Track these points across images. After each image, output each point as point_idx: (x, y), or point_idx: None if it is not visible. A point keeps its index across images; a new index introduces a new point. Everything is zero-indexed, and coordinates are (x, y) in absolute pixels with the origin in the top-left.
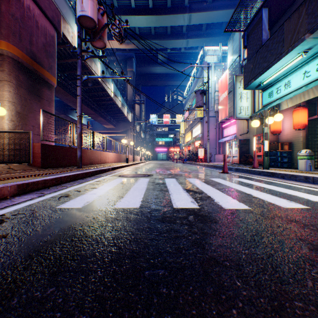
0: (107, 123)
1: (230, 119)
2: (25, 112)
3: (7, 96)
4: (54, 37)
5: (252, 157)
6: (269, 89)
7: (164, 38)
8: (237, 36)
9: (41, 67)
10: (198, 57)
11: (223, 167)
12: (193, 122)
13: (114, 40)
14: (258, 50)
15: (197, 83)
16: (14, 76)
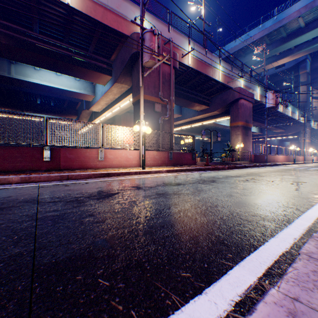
0: (275, 129)
1: None
2: (243, 143)
3: (239, 139)
4: (251, 107)
5: None
6: None
7: None
8: None
9: (247, 123)
10: None
11: None
12: None
13: (283, 59)
14: None
15: None
16: (241, 132)
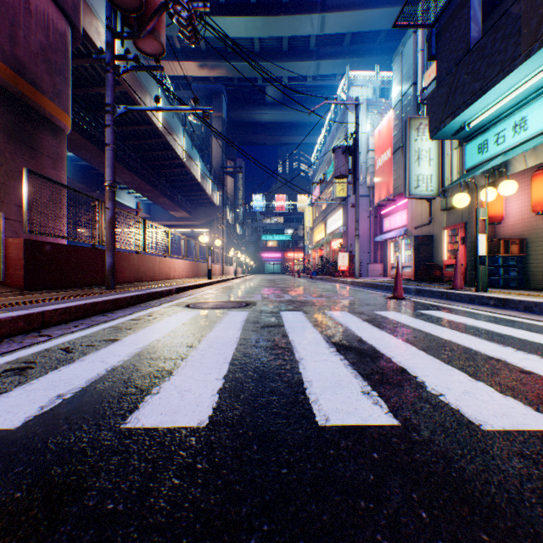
0: (175, 208)
1: (395, 201)
2: None
3: None
4: (65, 36)
5: (440, 267)
6: (479, 137)
7: (276, 58)
8: (410, 47)
9: (38, 91)
10: (338, 90)
11: (395, 288)
12: (327, 207)
13: (188, 62)
14: (461, 59)
15: (336, 137)
16: None
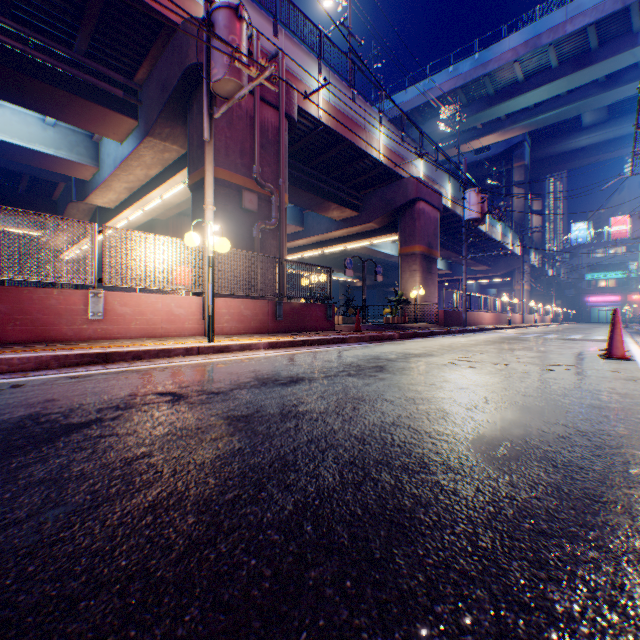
0: (475, 265)
1: None
2: (424, 288)
3: (417, 280)
4: (437, 219)
5: None
6: None
7: (588, 95)
8: None
9: (431, 250)
10: None
11: None
12: None
13: (487, 136)
14: None
15: None
16: (420, 266)
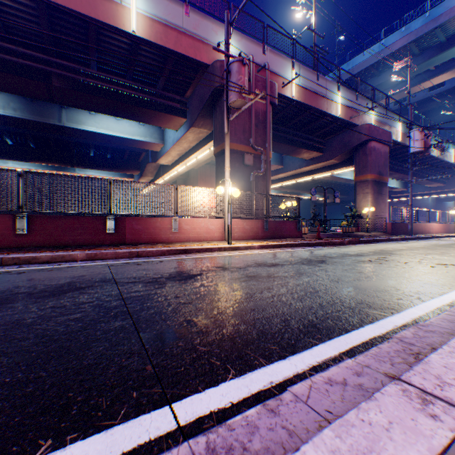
0: (428, 183)
1: None
2: (375, 205)
3: (369, 200)
4: (387, 152)
5: None
6: None
7: None
8: None
9: (381, 177)
10: None
11: None
12: None
13: (440, 75)
14: None
15: None
16: (371, 189)
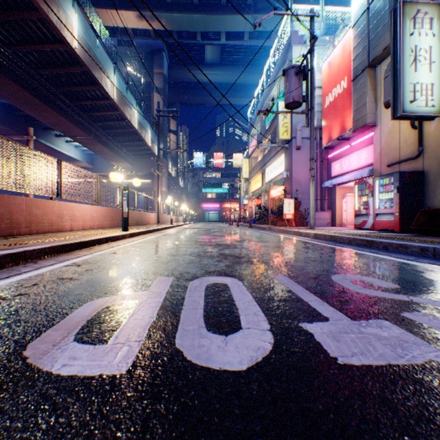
0: (115, 158)
1: (349, 140)
2: None
3: None
4: None
5: None
6: None
7: (215, 11)
8: None
9: None
10: (280, 30)
11: None
12: (266, 155)
13: (127, 11)
14: None
15: (276, 80)
16: None
